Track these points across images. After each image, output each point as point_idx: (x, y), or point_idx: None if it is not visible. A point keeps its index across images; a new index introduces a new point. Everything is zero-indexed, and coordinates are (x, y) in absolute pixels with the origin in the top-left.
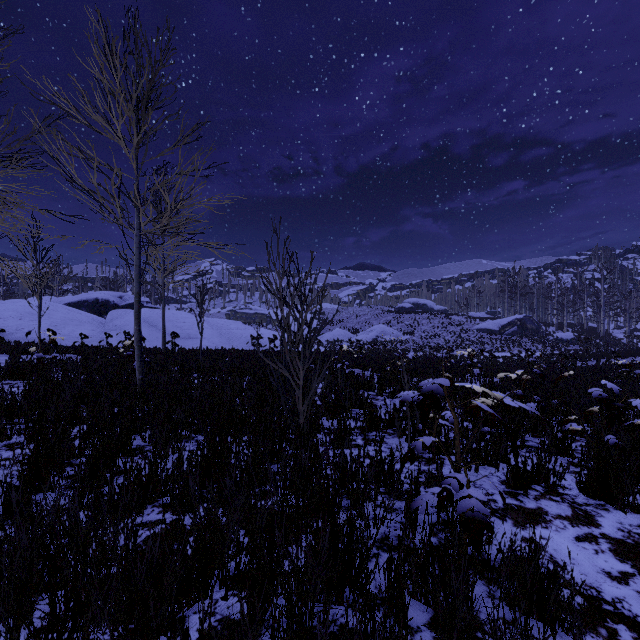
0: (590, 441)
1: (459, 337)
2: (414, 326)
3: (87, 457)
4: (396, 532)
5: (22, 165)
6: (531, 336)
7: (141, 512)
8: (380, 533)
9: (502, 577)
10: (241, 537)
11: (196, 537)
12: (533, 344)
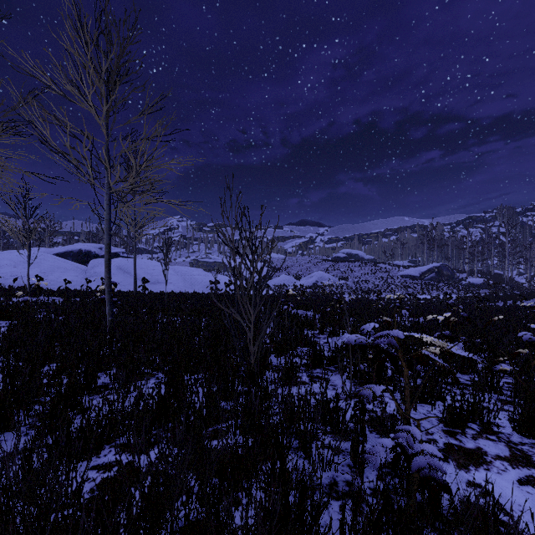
0: (518, 380)
1: (386, 282)
2: (348, 273)
3: (52, 397)
4: (344, 476)
5: (9, 133)
6: (447, 281)
7: (98, 453)
8: (328, 478)
9: (457, 534)
10: (193, 481)
11: (142, 495)
12: (449, 288)
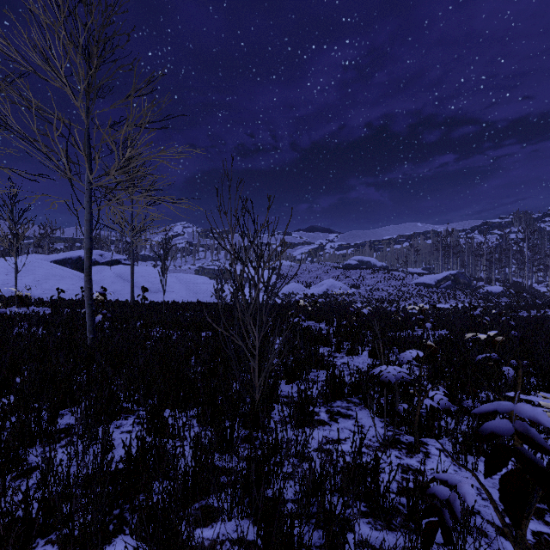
0: None
1: (400, 290)
2: (360, 280)
3: None
4: None
5: None
6: (464, 289)
7: None
8: None
9: None
10: None
11: None
12: (467, 297)
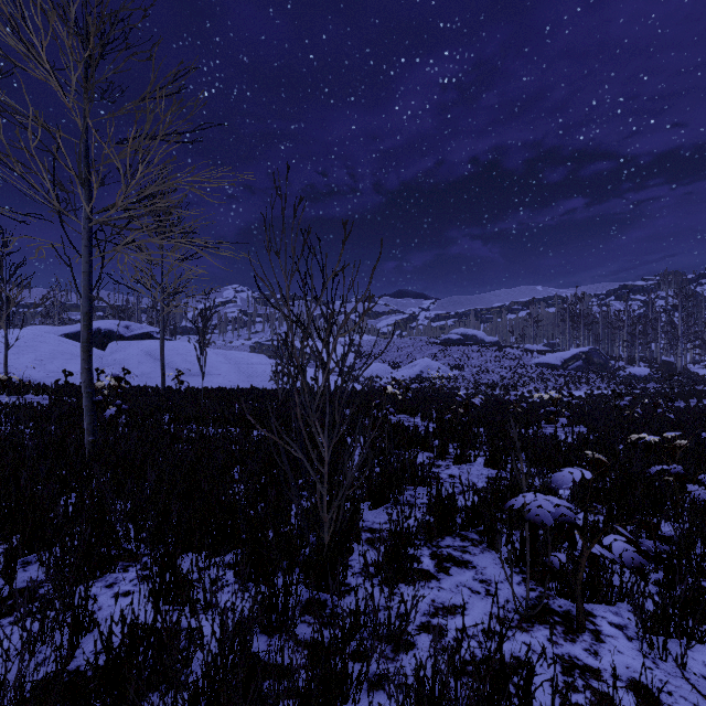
0: None
1: (516, 373)
2: (463, 360)
3: None
4: None
5: None
6: (599, 372)
7: None
8: None
9: None
10: None
11: None
12: (604, 381)
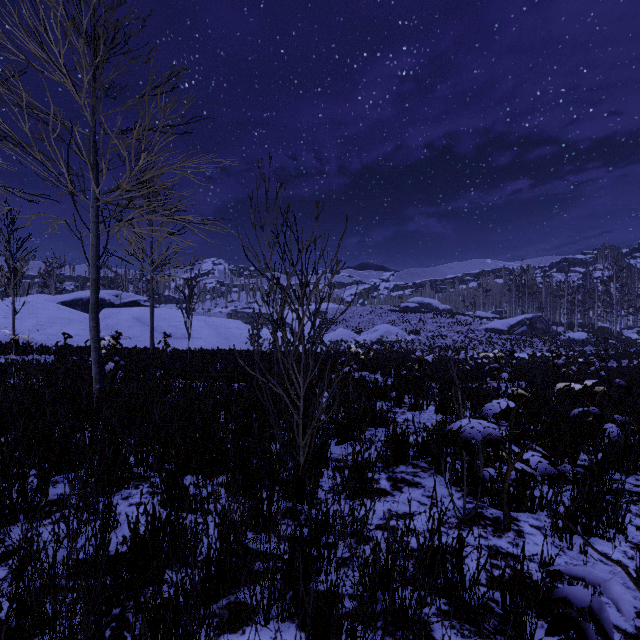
0: None
1: (467, 337)
2: (419, 326)
3: None
4: None
5: None
6: (542, 336)
7: None
8: None
9: None
10: None
11: None
12: (546, 344)
